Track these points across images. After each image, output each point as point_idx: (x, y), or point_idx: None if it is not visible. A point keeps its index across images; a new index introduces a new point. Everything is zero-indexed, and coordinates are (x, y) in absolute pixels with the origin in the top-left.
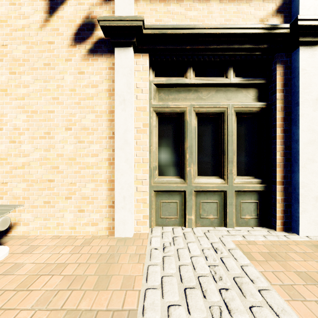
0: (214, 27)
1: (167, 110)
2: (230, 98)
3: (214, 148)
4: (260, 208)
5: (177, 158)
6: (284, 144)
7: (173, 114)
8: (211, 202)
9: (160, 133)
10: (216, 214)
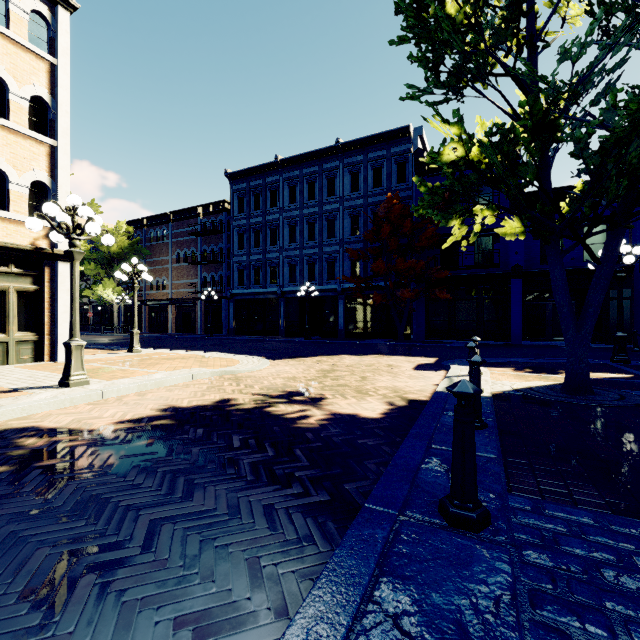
0: None
1: None
2: (12, 281)
3: None
4: (36, 351)
5: None
6: (51, 313)
7: None
8: None
9: None
10: (0, 358)
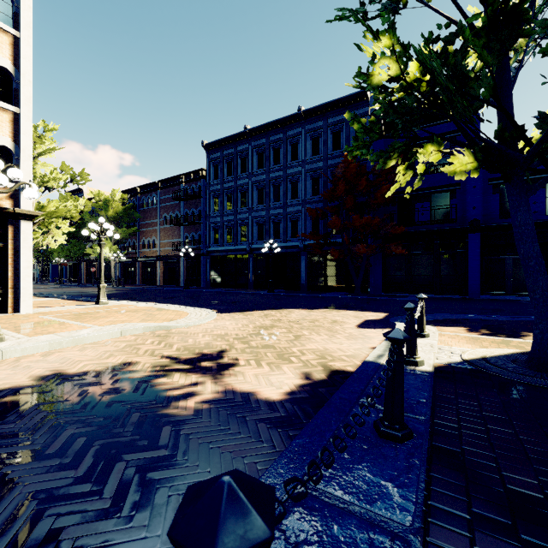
0: None
1: None
2: None
3: None
4: None
5: None
6: (15, 268)
7: None
8: None
9: None
10: None
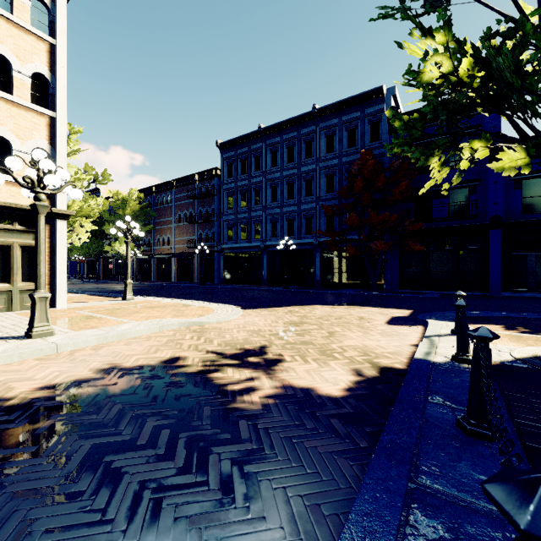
0: (1, 202)
1: None
2: (16, 237)
3: (4, 266)
4: None
5: None
6: (51, 265)
7: None
8: (1, 298)
9: None
10: (5, 305)
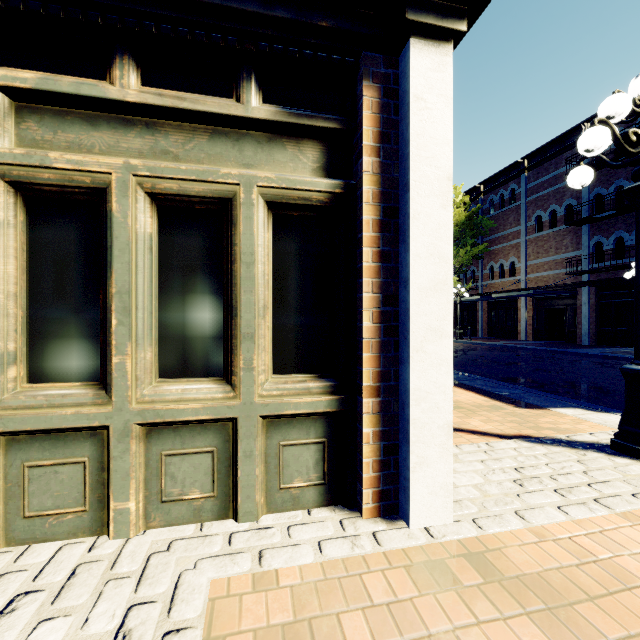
0: None
1: (48, 176)
2: (253, 161)
3: (213, 298)
4: (330, 457)
5: (95, 327)
6: (382, 291)
7: (72, 190)
8: (196, 453)
9: (35, 248)
10: (211, 485)
